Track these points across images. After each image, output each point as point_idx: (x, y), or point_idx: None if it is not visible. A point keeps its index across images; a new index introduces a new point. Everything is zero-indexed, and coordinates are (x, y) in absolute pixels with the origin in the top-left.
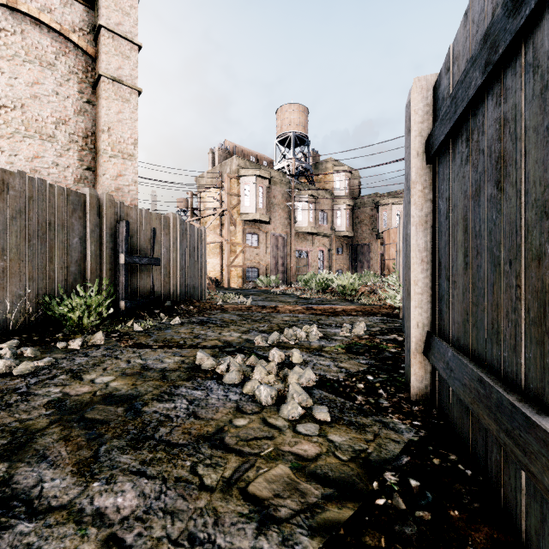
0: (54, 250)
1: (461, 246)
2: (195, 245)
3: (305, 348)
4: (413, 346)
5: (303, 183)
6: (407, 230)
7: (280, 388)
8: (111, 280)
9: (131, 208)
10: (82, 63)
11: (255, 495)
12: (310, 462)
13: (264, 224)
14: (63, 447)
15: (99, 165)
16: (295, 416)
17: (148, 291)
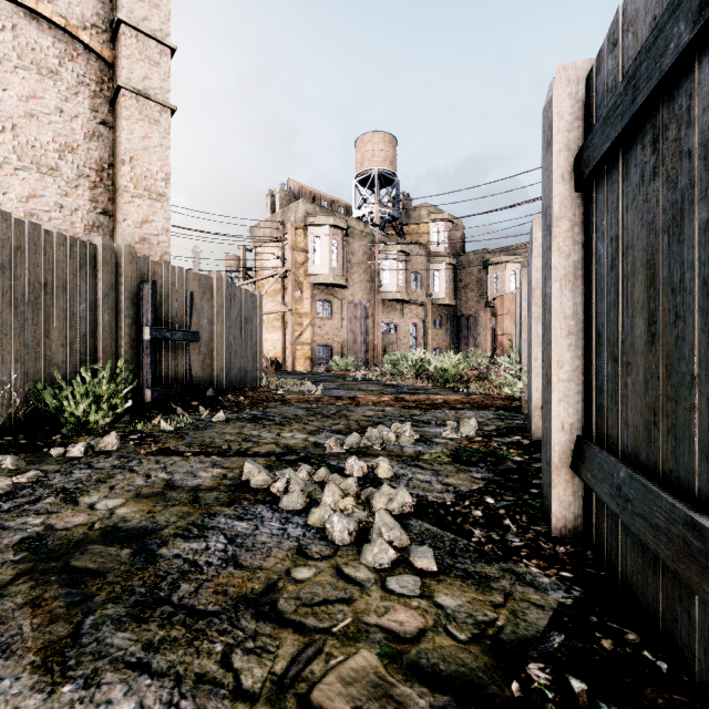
0: (51, 321)
1: (641, 308)
2: (247, 315)
3: (396, 456)
4: (556, 458)
5: (390, 235)
6: (546, 288)
7: (361, 517)
8: (133, 362)
9: (160, 265)
10: (96, 70)
11: (322, 708)
12: (409, 645)
13: (339, 288)
14: (28, 618)
15: (119, 207)
16: (384, 563)
17: (184, 376)
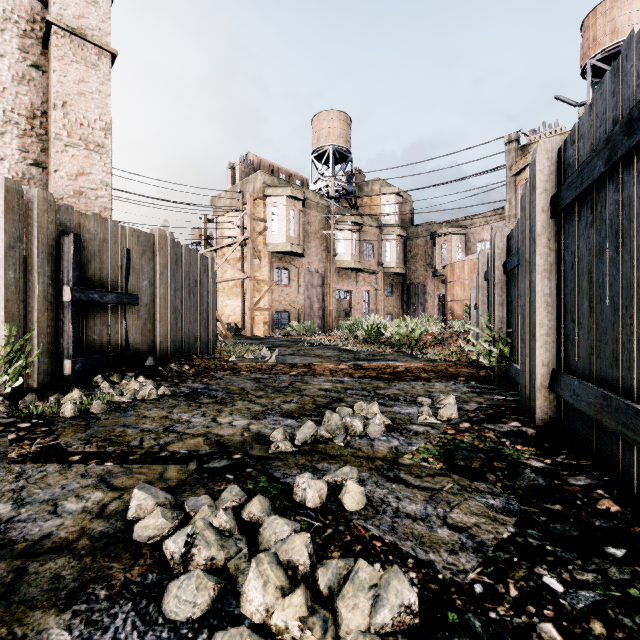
0: None
1: None
2: (197, 278)
3: (366, 458)
4: None
5: (344, 207)
6: None
7: None
8: (49, 328)
9: (87, 217)
10: (26, 7)
11: None
12: None
13: (297, 257)
14: None
15: (50, 157)
16: None
17: (118, 343)
